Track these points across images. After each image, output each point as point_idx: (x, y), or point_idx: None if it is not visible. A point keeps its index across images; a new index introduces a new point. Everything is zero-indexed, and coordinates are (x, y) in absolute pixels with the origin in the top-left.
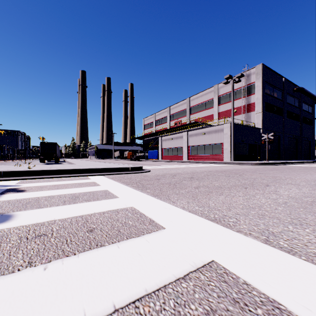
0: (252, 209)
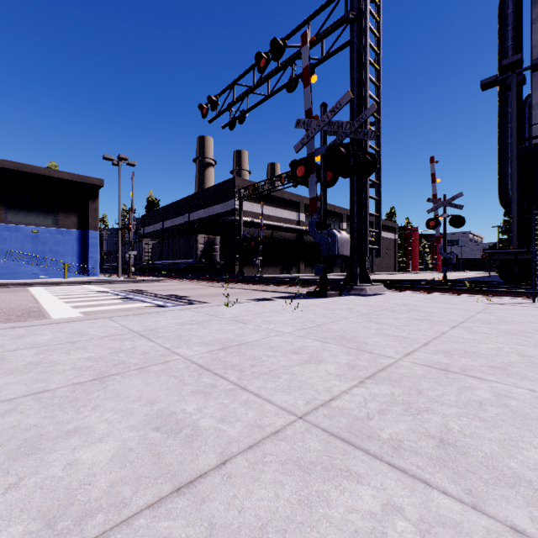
0: (4, 305)
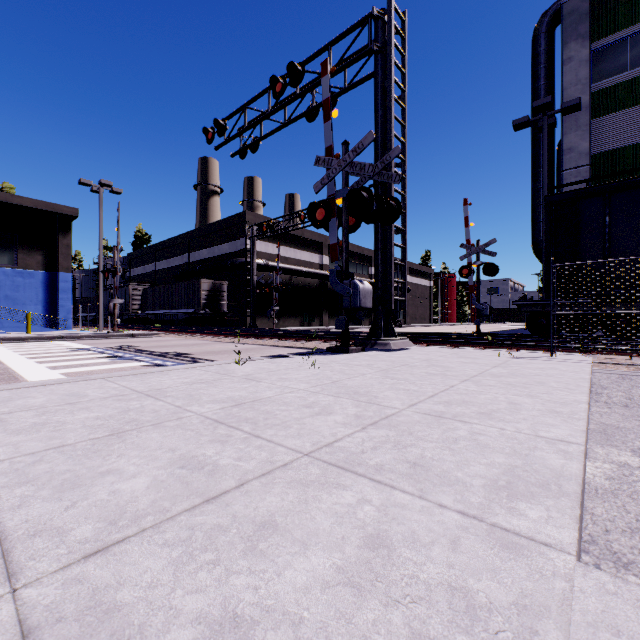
0: None
